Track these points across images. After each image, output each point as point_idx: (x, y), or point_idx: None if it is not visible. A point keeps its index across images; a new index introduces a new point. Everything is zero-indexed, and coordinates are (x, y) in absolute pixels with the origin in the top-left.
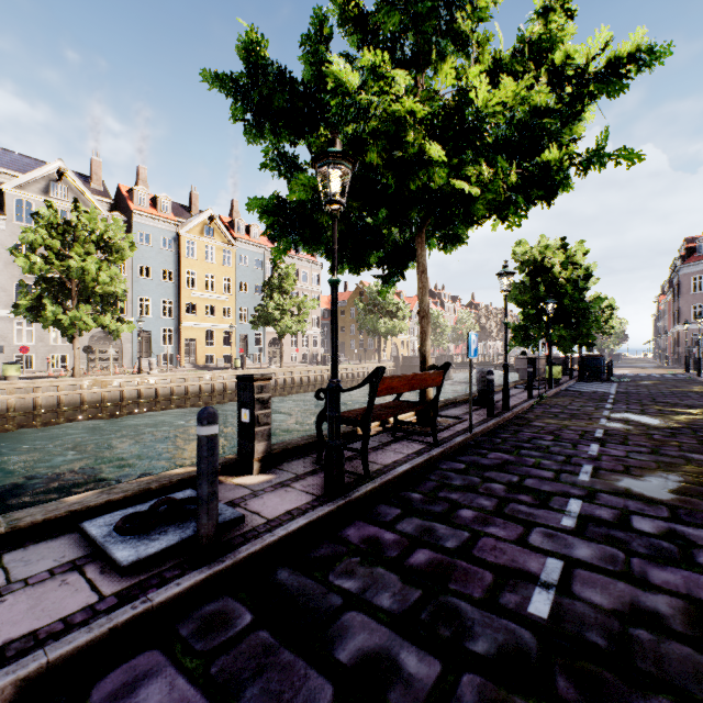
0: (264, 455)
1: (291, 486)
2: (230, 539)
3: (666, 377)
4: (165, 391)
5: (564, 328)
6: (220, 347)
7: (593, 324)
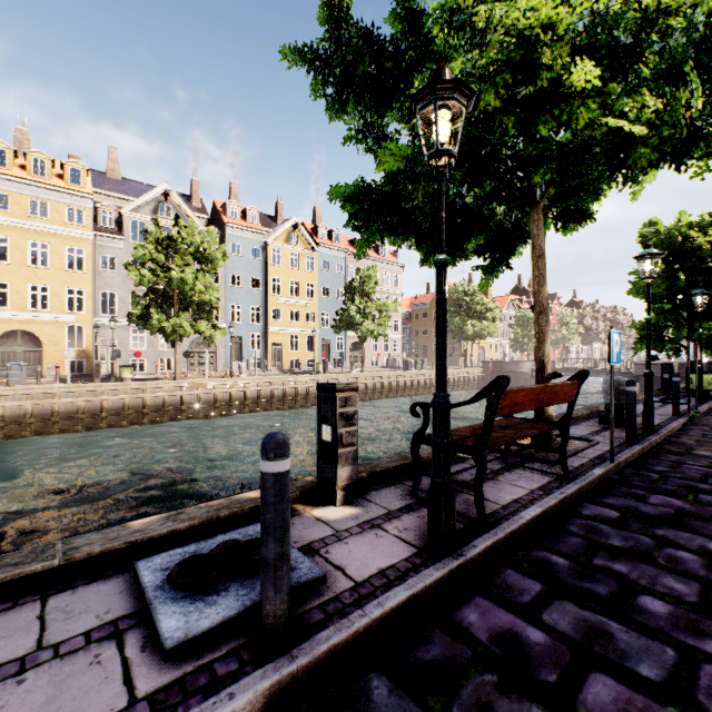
0: (348, 482)
1: (383, 527)
2: (305, 613)
3: None
4: (253, 394)
5: None
6: (303, 352)
7: None
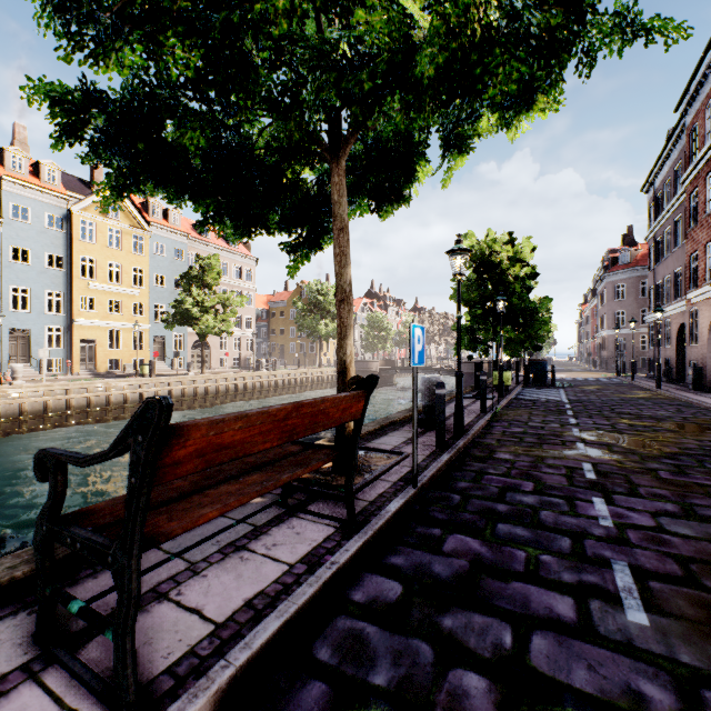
0: None
1: None
2: None
3: (602, 381)
4: (35, 407)
5: (512, 330)
6: (128, 350)
7: (541, 326)
